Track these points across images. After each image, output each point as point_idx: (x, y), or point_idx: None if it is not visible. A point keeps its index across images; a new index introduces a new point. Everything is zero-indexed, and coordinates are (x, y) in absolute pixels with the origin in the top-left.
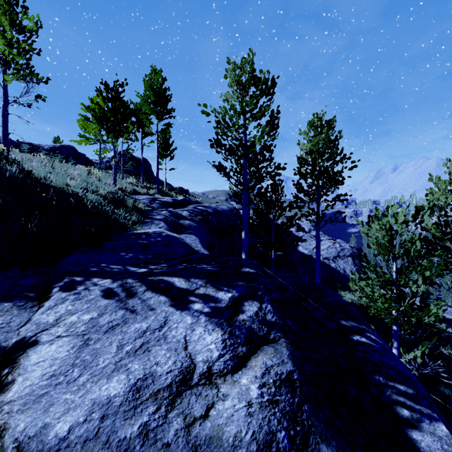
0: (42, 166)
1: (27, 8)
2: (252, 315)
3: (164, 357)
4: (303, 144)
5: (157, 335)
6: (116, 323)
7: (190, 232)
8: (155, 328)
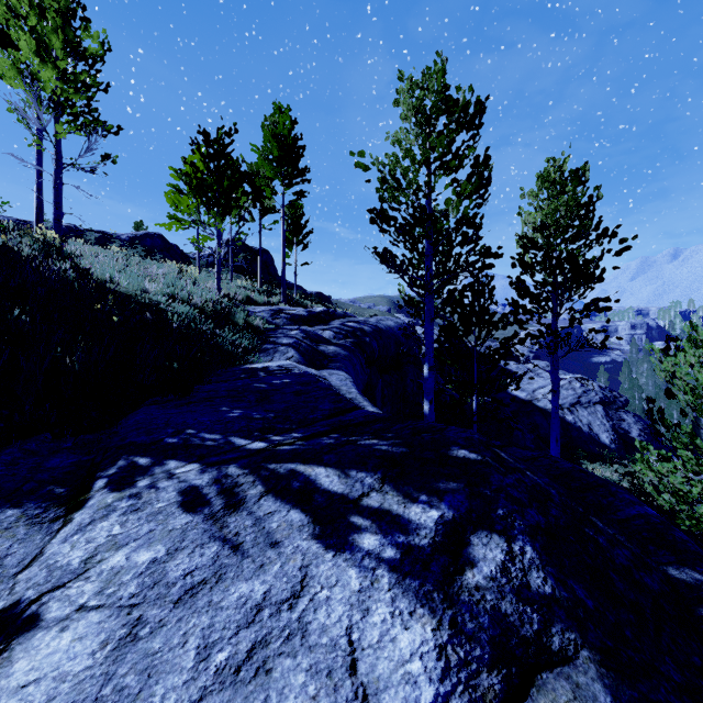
0: (112, 262)
1: (89, 20)
2: (495, 573)
3: (302, 696)
4: (528, 213)
5: (286, 620)
6: (199, 579)
7: (336, 365)
8: (282, 600)
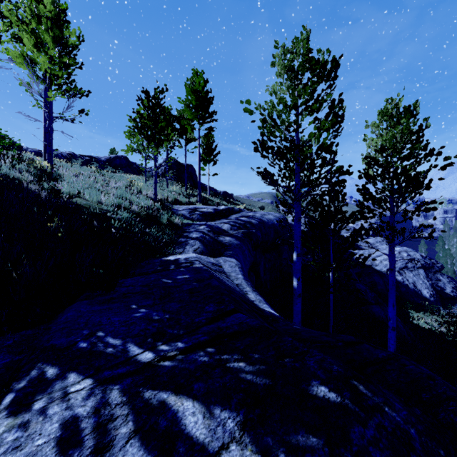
0: (85, 180)
1: (69, 22)
2: None
3: None
4: (371, 139)
5: None
6: None
7: (230, 253)
8: None
